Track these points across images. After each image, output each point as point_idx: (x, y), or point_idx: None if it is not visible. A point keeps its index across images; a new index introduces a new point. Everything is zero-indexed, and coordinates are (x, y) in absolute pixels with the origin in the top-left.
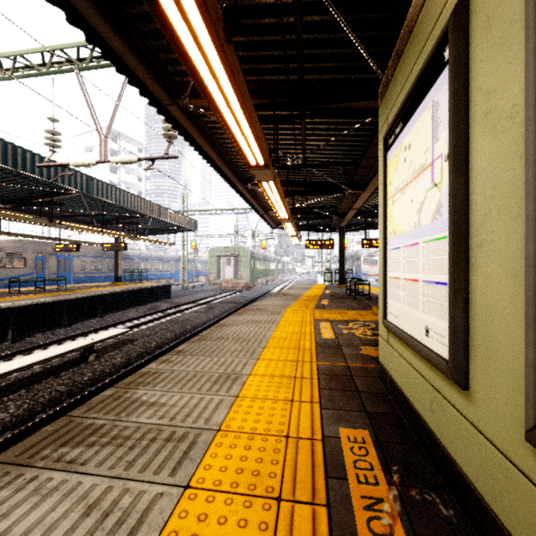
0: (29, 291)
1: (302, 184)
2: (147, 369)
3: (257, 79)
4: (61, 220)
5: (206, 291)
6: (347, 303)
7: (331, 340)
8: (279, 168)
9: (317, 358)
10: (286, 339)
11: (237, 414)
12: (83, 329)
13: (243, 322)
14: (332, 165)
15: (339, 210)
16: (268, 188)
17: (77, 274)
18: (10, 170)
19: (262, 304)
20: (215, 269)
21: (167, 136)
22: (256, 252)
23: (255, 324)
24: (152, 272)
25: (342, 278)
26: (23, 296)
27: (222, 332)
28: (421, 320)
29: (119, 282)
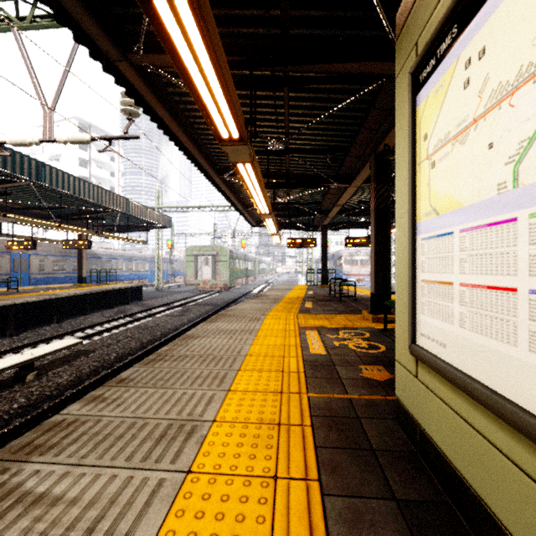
0: None
1: (284, 176)
2: (63, 416)
3: (230, 33)
4: (12, 214)
5: (182, 292)
6: (333, 306)
7: (321, 356)
8: (258, 154)
9: (308, 385)
10: (267, 356)
11: (181, 520)
12: (33, 338)
13: (215, 333)
14: (319, 151)
15: (322, 207)
16: (245, 173)
17: (35, 274)
18: None
19: (240, 308)
20: (192, 269)
21: (126, 112)
22: (236, 251)
23: (230, 335)
24: (123, 272)
25: (325, 278)
26: None
27: (187, 346)
28: (527, 366)
29: (83, 283)
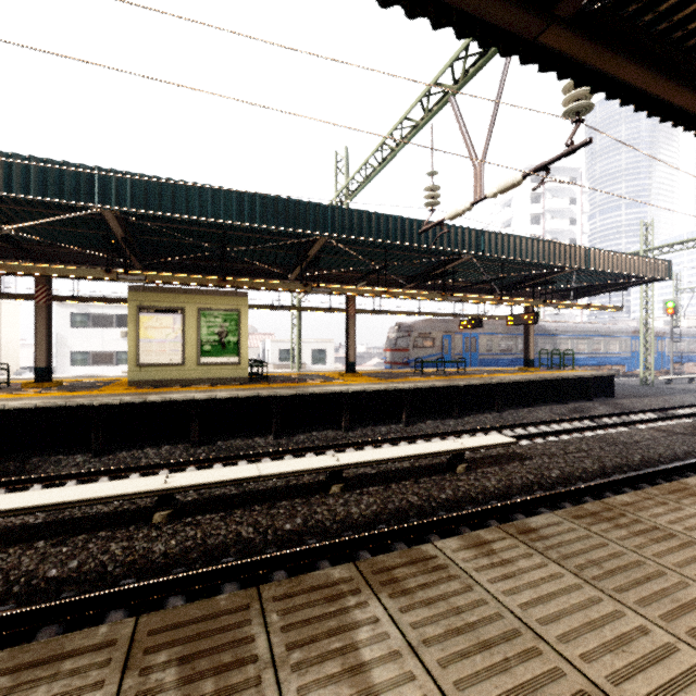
0: (431, 373)
1: None
2: (434, 550)
3: None
4: (460, 293)
5: None
6: None
7: None
8: None
9: None
10: None
11: None
12: (474, 424)
13: None
14: None
15: None
16: None
17: (482, 355)
18: (399, 245)
19: None
20: None
21: (570, 113)
22: None
23: None
24: (585, 354)
25: None
26: (421, 378)
27: (677, 512)
28: None
29: (530, 367)
